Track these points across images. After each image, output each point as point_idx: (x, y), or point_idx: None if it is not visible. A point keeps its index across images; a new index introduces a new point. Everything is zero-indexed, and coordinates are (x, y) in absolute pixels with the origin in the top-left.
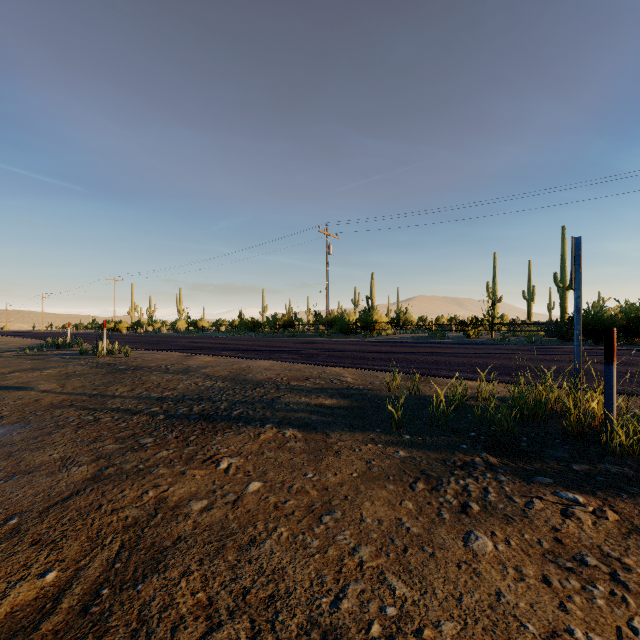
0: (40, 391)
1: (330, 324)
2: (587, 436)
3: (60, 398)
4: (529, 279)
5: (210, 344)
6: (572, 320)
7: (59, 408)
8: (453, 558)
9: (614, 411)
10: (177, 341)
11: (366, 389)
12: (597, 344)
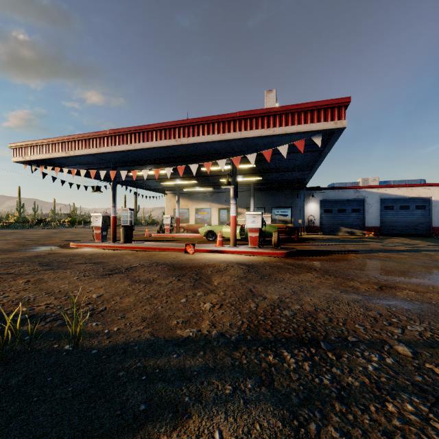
0: None
1: None
2: None
3: None
4: None
5: None
6: None
7: None
8: (110, 293)
9: None
10: None
11: None
12: None
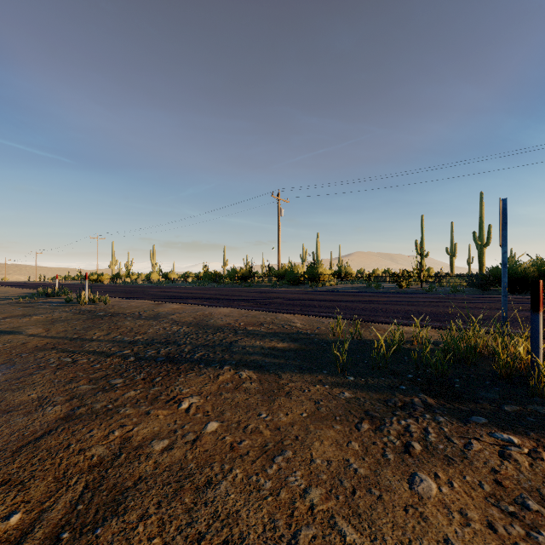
0: (27, 335)
1: (281, 276)
2: (514, 378)
3: (44, 341)
4: (452, 237)
5: (178, 293)
6: (490, 273)
7: (42, 351)
8: (400, 501)
9: (540, 356)
10: (150, 291)
11: (313, 334)
12: (512, 293)
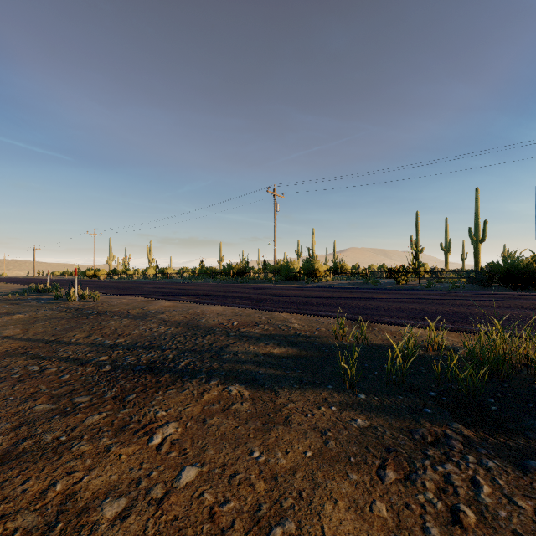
0: (1, 337)
1: (277, 272)
2: None
3: (16, 345)
4: (446, 233)
5: (172, 289)
6: (491, 268)
7: (10, 356)
8: None
9: None
10: (144, 287)
11: (313, 336)
12: (514, 290)
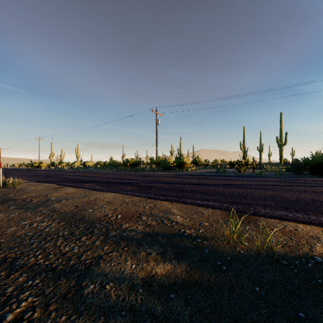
0: None
1: (158, 164)
2: None
3: None
4: (260, 140)
5: (83, 177)
6: (303, 162)
7: None
8: None
9: None
10: (65, 174)
11: (199, 237)
12: (319, 176)
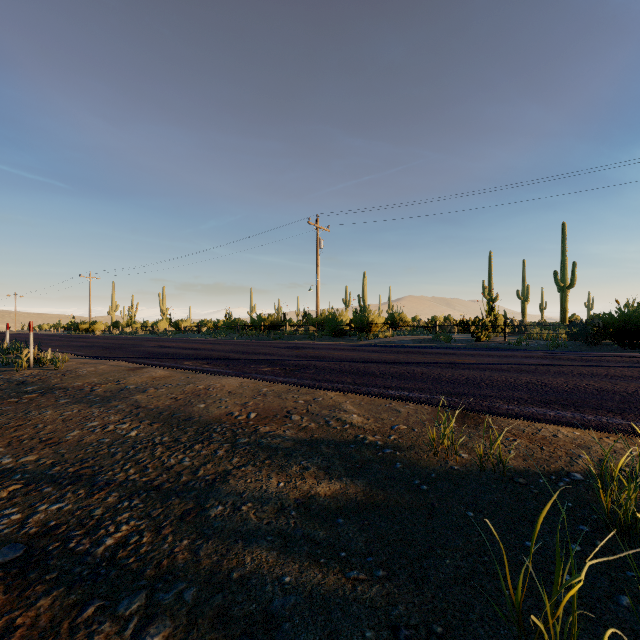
0: None
1: (321, 325)
2: None
3: None
4: (523, 278)
5: (179, 349)
6: (601, 321)
7: None
8: None
9: None
10: (144, 345)
11: (389, 446)
12: (633, 349)
